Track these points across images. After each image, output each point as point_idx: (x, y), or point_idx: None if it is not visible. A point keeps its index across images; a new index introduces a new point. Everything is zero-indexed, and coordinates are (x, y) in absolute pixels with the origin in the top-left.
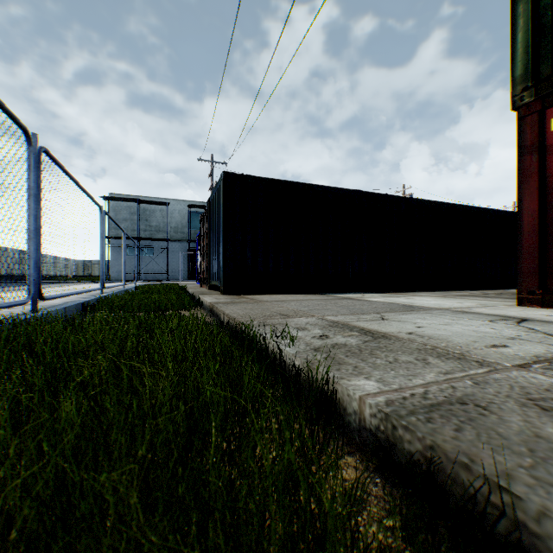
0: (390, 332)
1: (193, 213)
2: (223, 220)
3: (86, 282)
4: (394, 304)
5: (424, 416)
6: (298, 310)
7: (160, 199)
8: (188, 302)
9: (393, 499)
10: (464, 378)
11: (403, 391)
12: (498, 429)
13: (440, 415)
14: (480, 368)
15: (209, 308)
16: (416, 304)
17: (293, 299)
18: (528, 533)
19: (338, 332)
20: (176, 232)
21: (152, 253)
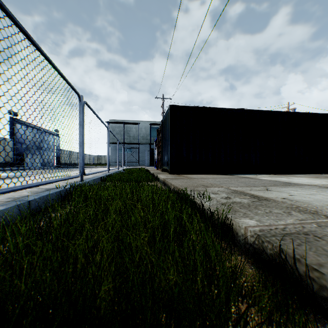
0: (270, 197)
1: (152, 128)
2: (170, 132)
3: (99, 166)
4: (277, 181)
5: (280, 237)
6: (213, 183)
7: (135, 121)
8: (151, 178)
9: (260, 276)
10: (312, 223)
11: (271, 226)
12: (323, 247)
13: (290, 238)
14: (326, 219)
15: (162, 181)
16: (293, 182)
17: (210, 177)
18: (327, 291)
19: (236, 196)
20: (143, 139)
21: (131, 151)
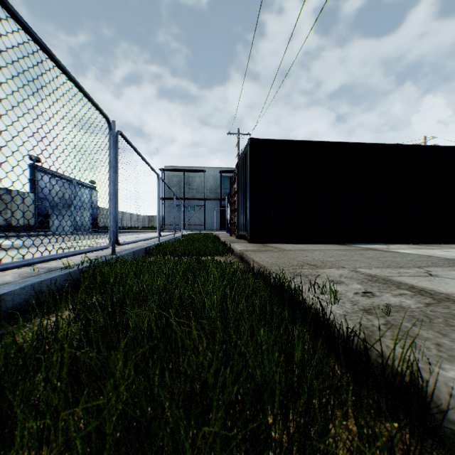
0: (452, 293)
1: (224, 177)
2: (249, 180)
3: (149, 231)
4: (432, 257)
5: None
6: (325, 260)
7: (199, 167)
8: (222, 249)
9: None
10: None
11: None
12: None
13: None
14: None
15: (239, 254)
16: None
17: (315, 248)
18: None
19: (382, 288)
20: (211, 193)
21: (193, 210)
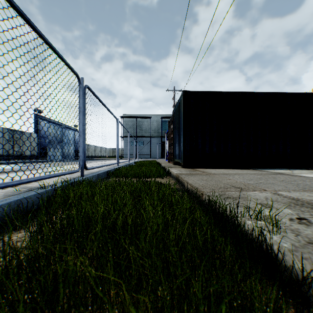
0: None
1: (164, 121)
2: (183, 121)
3: (113, 159)
4: None
5: None
6: (246, 183)
7: (146, 115)
8: (162, 173)
9: None
10: None
11: None
12: None
13: None
14: None
15: (175, 177)
16: None
17: (234, 173)
18: None
19: None
20: (155, 132)
21: (143, 144)
